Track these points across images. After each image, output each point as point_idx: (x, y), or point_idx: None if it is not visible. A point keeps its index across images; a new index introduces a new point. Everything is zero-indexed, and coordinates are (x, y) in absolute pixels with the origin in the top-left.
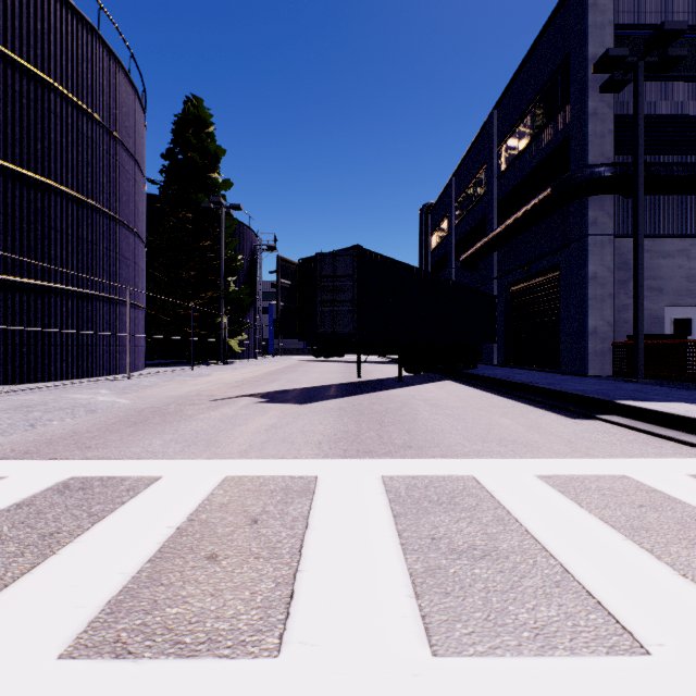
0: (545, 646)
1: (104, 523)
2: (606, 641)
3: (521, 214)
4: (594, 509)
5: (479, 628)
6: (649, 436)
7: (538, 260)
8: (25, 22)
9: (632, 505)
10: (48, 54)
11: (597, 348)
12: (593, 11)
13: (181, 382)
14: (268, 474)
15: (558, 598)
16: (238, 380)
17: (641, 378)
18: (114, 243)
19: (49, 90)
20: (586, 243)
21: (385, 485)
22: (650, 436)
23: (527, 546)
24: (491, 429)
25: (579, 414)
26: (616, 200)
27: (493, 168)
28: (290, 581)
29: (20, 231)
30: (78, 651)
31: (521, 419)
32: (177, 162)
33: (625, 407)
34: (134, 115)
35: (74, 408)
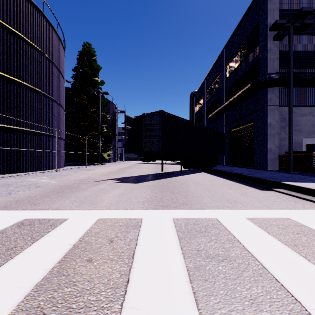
0: (257, 310)
1: (38, 242)
2: (287, 306)
3: (236, 96)
4: (275, 235)
5: (222, 299)
6: (298, 199)
7: (244, 117)
8: (9, 7)
9: (293, 233)
10: (19, 22)
11: (271, 157)
12: (269, 3)
13: (80, 173)
14: (118, 217)
15: (261, 283)
16: (107, 172)
17: (291, 171)
18: (50, 109)
19: (20, 39)
20: (266, 109)
21: (174, 223)
22: (298, 199)
23: (244, 254)
24: (223, 195)
25: (264, 188)
26: (280, 89)
27: (223, 75)
28: (128, 273)
29: (6, 103)
30: (18, 313)
31: (237, 190)
32: (79, 72)
33: (286, 185)
34: (59, 51)
35: (30, 185)
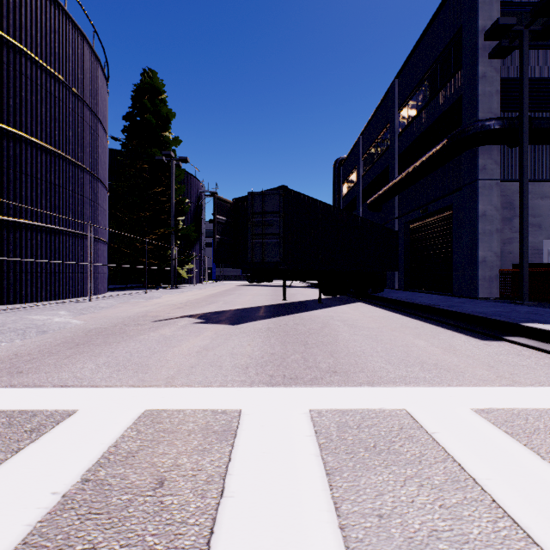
0: None
1: None
2: None
3: (420, 163)
4: None
5: None
6: None
7: (434, 201)
8: None
9: None
10: (19, 24)
11: (486, 275)
12: None
13: (133, 303)
14: (189, 408)
15: None
16: (183, 301)
17: (526, 301)
18: (79, 186)
19: (20, 55)
20: (477, 186)
21: (314, 423)
22: None
23: (506, 532)
24: (409, 351)
25: (485, 335)
26: (501, 150)
27: (395, 126)
28: None
29: None
30: None
31: (434, 340)
32: (136, 123)
33: (532, 329)
34: (97, 81)
35: (27, 329)
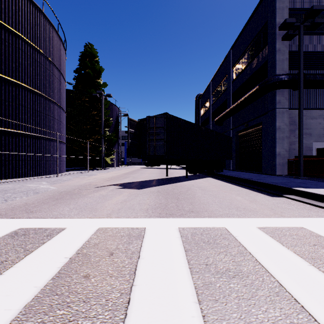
0: None
1: (32, 255)
2: None
3: (244, 98)
4: (290, 247)
5: None
6: (311, 206)
7: (252, 120)
8: (7, 5)
9: (309, 244)
10: (18, 21)
11: (280, 162)
12: (278, 1)
13: (82, 178)
14: (120, 226)
15: (279, 304)
16: (109, 177)
17: (301, 176)
18: (50, 112)
19: (18, 39)
20: (275, 112)
21: (180, 233)
22: (311, 206)
23: (258, 269)
24: (232, 202)
25: (274, 194)
26: (289, 91)
27: (230, 77)
28: (128, 292)
29: (4, 106)
30: None
31: (246, 197)
32: (81, 74)
33: (297, 191)
34: (60, 51)
35: (28, 191)
